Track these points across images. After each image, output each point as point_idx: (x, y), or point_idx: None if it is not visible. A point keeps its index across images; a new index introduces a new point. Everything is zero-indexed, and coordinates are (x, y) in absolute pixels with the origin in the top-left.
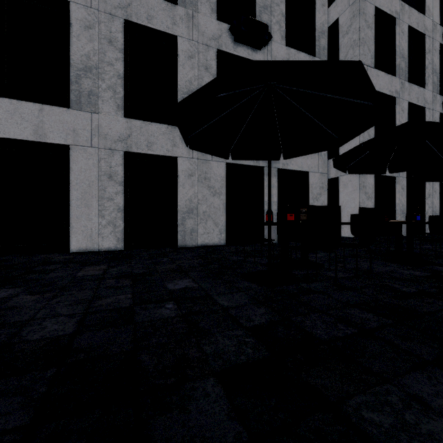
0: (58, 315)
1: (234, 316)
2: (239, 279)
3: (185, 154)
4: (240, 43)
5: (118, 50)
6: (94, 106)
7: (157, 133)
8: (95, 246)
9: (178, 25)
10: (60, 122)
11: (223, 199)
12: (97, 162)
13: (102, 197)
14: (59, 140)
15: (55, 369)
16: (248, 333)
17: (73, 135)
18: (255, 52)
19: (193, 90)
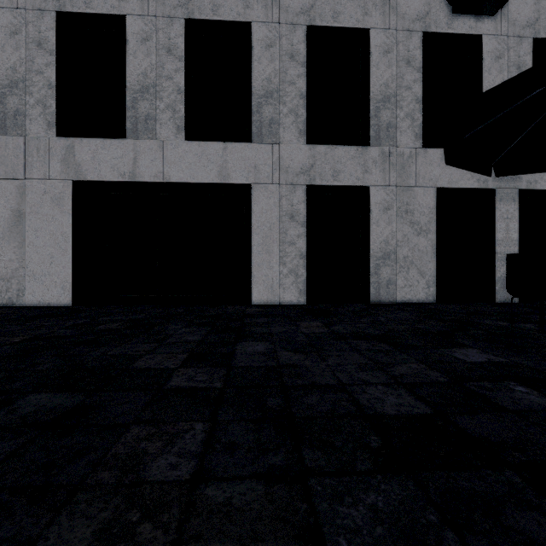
0: (370, 383)
1: None
2: None
3: (380, 182)
4: (461, 13)
5: (299, 65)
6: (275, 136)
7: (344, 158)
8: (276, 299)
9: (371, 15)
10: (242, 159)
11: (432, 238)
12: (278, 200)
13: (283, 241)
14: (241, 180)
15: (511, 471)
16: None
17: (254, 172)
18: (480, 22)
19: (390, 95)
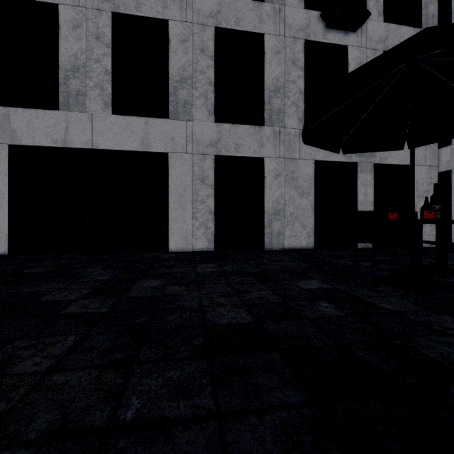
0: (222, 305)
1: (419, 321)
2: (375, 284)
3: (272, 154)
4: (332, 28)
5: (209, 58)
6: (189, 115)
7: (245, 134)
8: (190, 247)
9: (265, 23)
10: (161, 132)
11: (312, 199)
12: (191, 167)
13: (196, 200)
14: (160, 149)
15: (277, 353)
16: None
17: (171, 143)
18: (346, 35)
19: (280, 87)
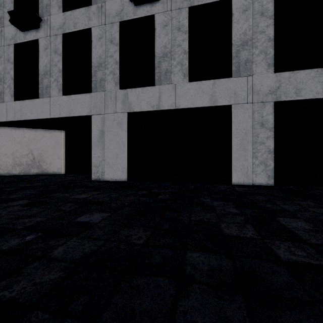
0: None
1: None
2: None
3: None
4: None
5: (268, 18)
6: (249, 71)
7: (305, 79)
8: (250, 181)
9: None
10: (225, 89)
11: None
12: (252, 114)
13: (255, 142)
14: (225, 103)
15: None
16: None
17: (234, 97)
18: None
19: None
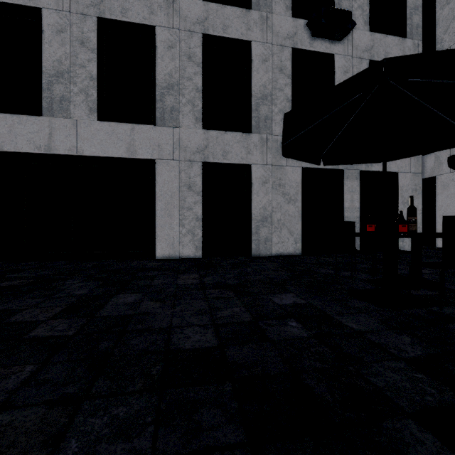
0: (192, 325)
1: (378, 343)
2: (349, 298)
3: (259, 161)
4: (318, 37)
5: (196, 65)
6: (175, 121)
7: (232, 141)
8: (177, 254)
9: (253, 30)
10: (147, 138)
11: (299, 206)
12: (178, 174)
13: (182, 207)
14: (147, 156)
15: (230, 383)
16: (411, 367)
17: (157, 150)
18: (333, 44)
19: (267, 94)
